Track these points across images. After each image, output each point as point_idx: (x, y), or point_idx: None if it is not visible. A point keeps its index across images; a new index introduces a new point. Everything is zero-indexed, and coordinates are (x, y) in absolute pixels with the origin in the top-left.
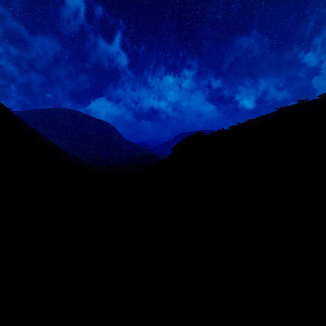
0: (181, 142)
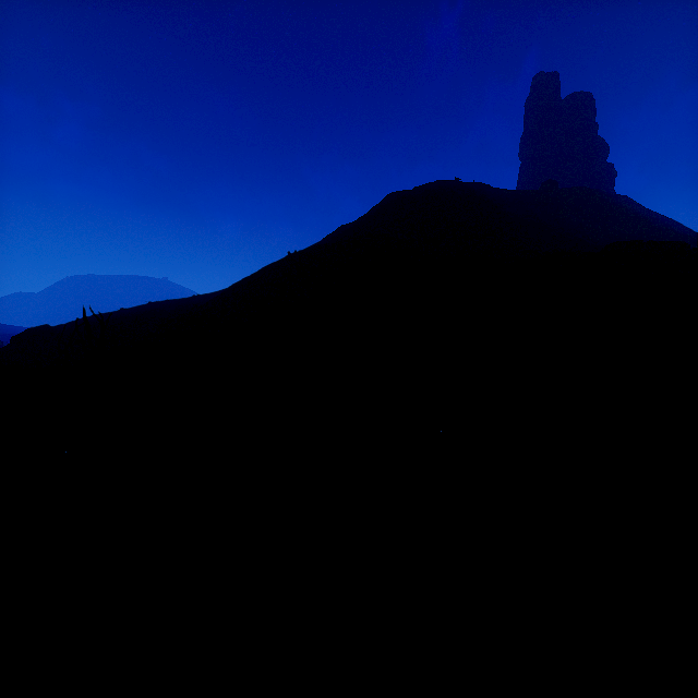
0: (22, 333)
